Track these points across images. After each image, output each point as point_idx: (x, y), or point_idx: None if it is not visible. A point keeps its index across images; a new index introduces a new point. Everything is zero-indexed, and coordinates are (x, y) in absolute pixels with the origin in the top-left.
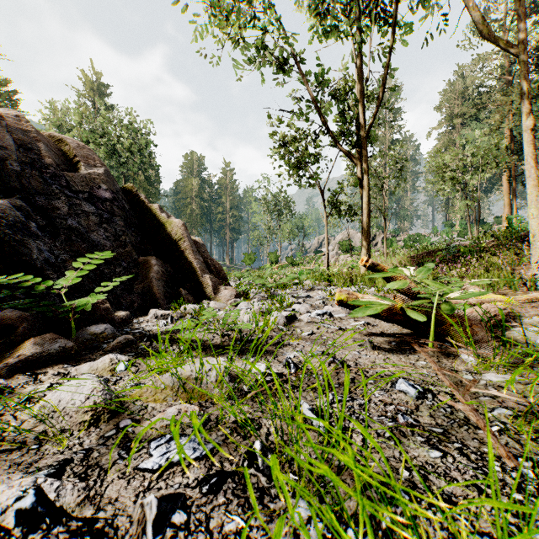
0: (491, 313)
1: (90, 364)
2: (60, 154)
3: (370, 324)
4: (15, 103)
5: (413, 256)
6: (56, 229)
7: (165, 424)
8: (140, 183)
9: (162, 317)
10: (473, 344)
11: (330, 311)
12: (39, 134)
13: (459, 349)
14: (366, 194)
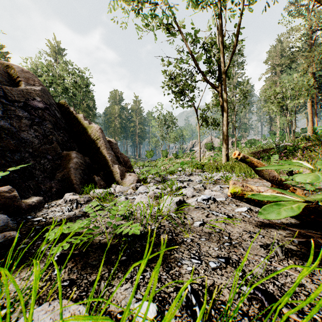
0: None
1: None
2: (5, 75)
3: (253, 210)
4: (7, 59)
5: (253, 152)
6: None
7: None
8: (83, 108)
9: (71, 202)
10: None
11: (212, 195)
12: None
13: None
14: (226, 111)
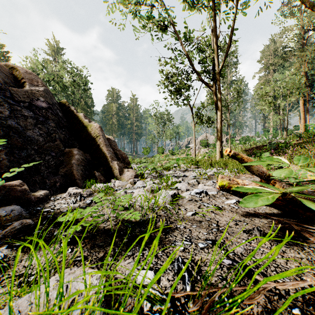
0: None
1: None
2: (11, 76)
3: None
4: (7, 58)
5: (247, 149)
6: None
7: None
8: (81, 106)
9: (74, 195)
10: None
11: (204, 189)
12: None
13: None
14: (220, 109)
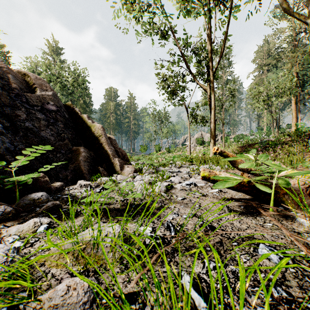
0: (305, 184)
1: (18, 226)
2: (24, 82)
3: (222, 191)
4: (8, 58)
5: (240, 147)
6: (17, 129)
7: (52, 304)
8: (80, 104)
9: (85, 186)
10: (309, 211)
11: (194, 181)
12: (10, 69)
13: (291, 212)
14: (213, 109)
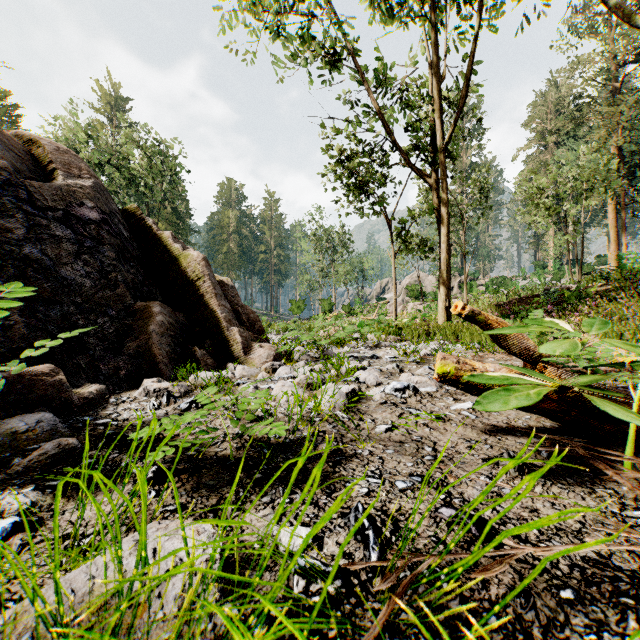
0: None
1: None
2: (27, 158)
3: None
4: (16, 119)
5: (500, 303)
6: (3, 260)
7: None
8: (166, 216)
9: (156, 394)
10: None
11: (412, 382)
12: None
13: None
14: (446, 223)
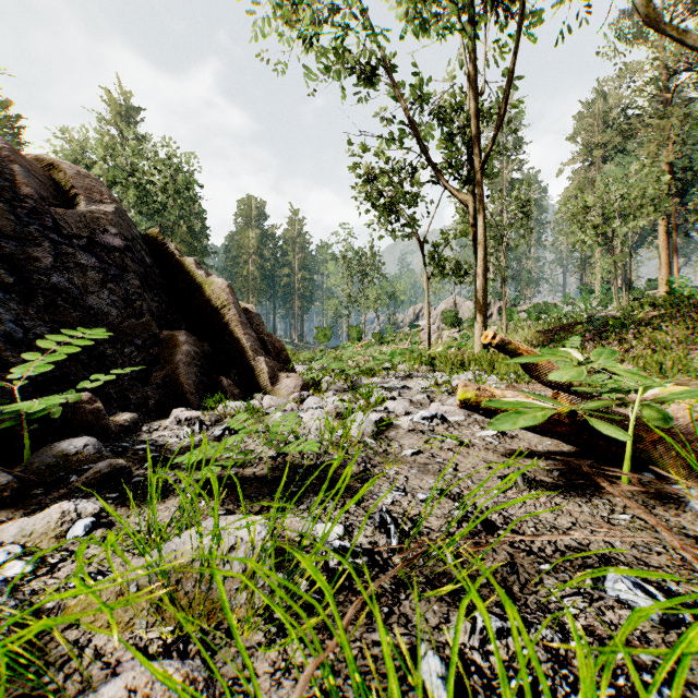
0: None
1: (23, 522)
2: (49, 184)
3: (507, 435)
4: (18, 131)
5: (542, 331)
6: (32, 289)
7: None
8: (181, 236)
9: (188, 422)
10: None
11: (441, 411)
12: (17, 153)
13: (673, 485)
14: (482, 246)
